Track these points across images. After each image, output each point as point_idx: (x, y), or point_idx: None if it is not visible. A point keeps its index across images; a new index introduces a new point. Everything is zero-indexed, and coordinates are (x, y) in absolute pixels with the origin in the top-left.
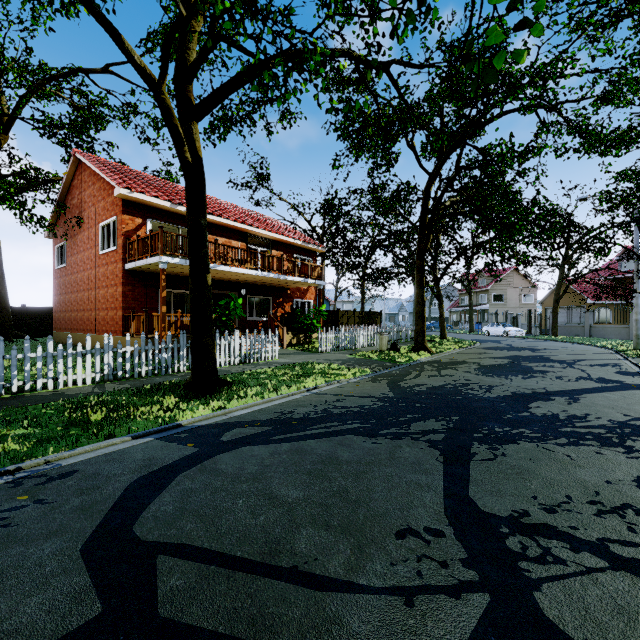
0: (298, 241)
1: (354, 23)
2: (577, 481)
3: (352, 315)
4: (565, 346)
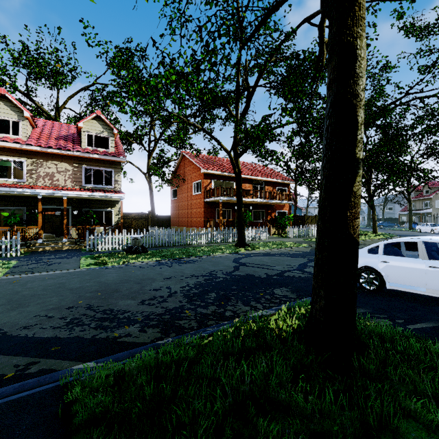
0: (279, 180)
1: (293, 117)
2: None
3: (314, 218)
4: None
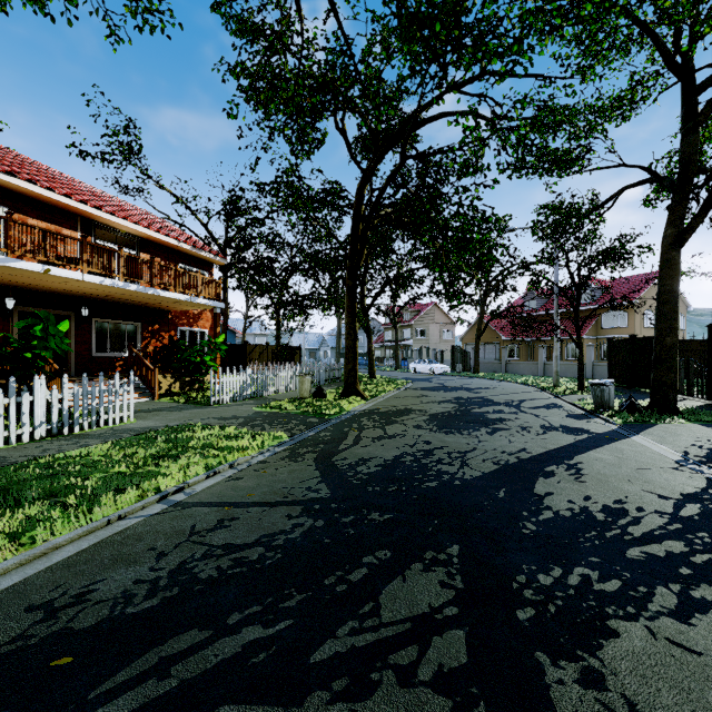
0: (184, 244)
1: None
2: None
3: (264, 350)
4: (493, 384)
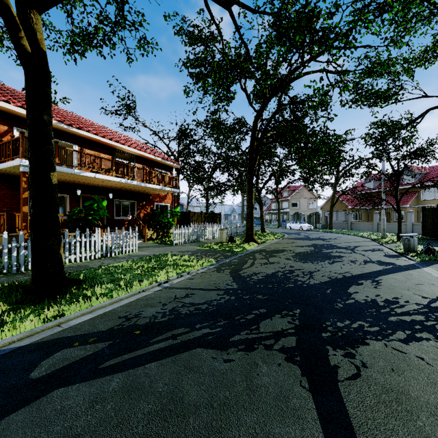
0: (158, 158)
1: None
2: None
3: (200, 215)
4: (340, 236)
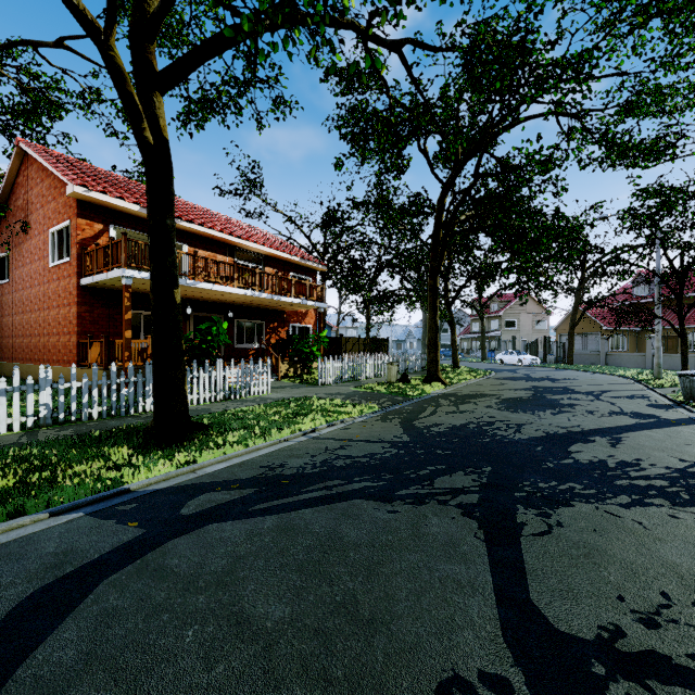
0: (295, 257)
1: None
2: (666, 565)
3: (356, 342)
4: (584, 375)
